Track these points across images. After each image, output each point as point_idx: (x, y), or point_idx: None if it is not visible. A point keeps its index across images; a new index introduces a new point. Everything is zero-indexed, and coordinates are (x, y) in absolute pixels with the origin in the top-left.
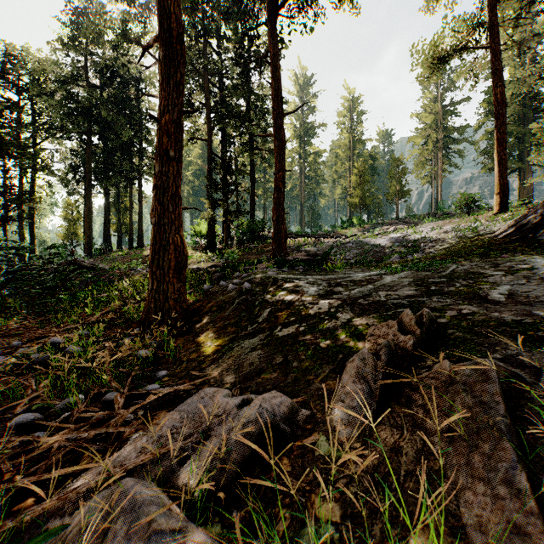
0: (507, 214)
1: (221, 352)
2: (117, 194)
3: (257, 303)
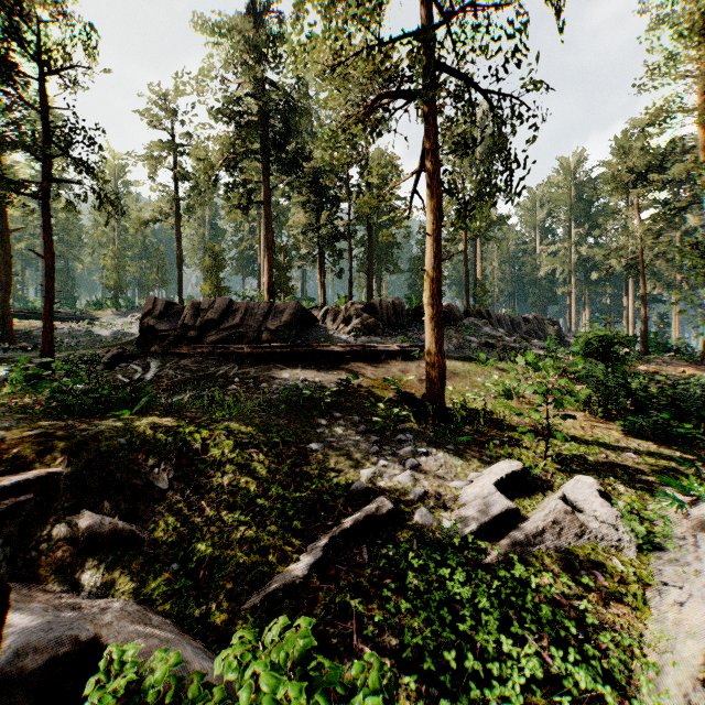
0: None
1: None
2: None
3: None
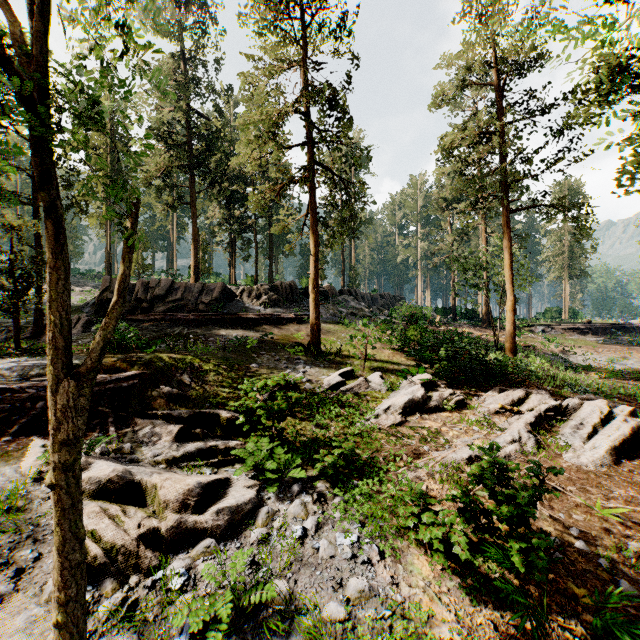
0: None
1: None
2: None
3: None
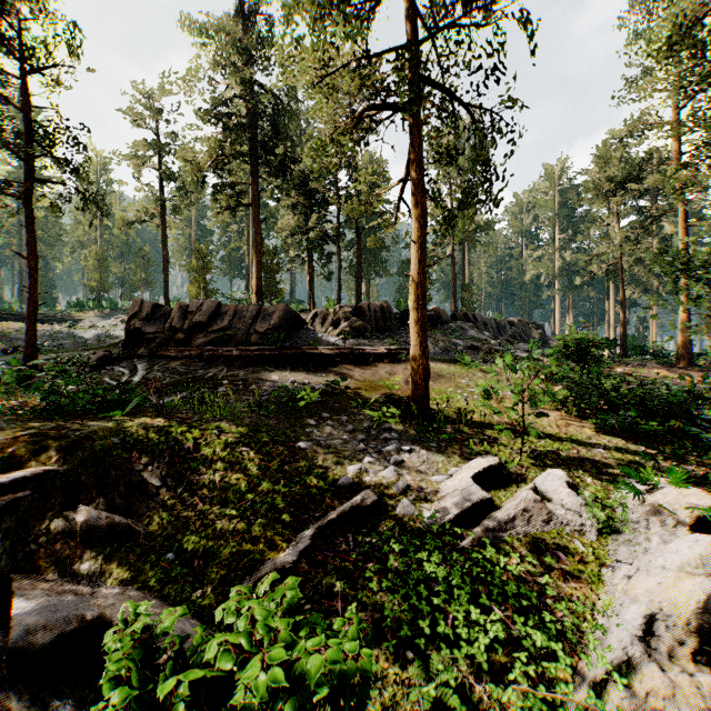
0: None
1: None
2: None
3: None
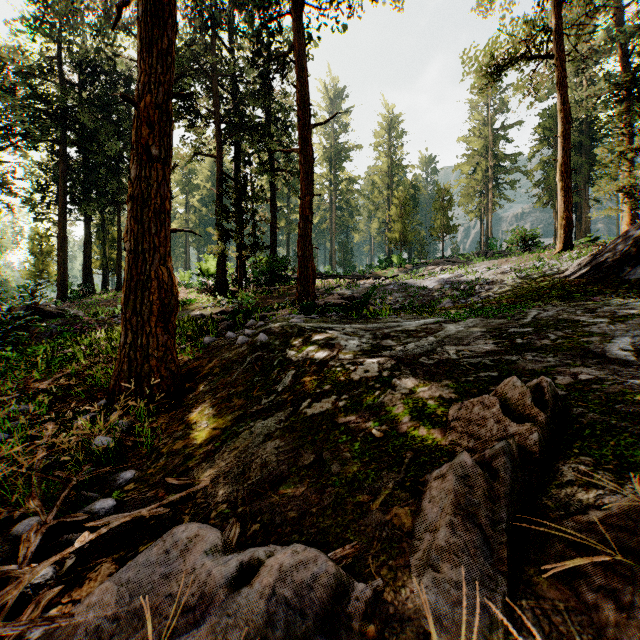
0: (574, 252)
1: (220, 440)
2: (102, 222)
3: (276, 362)
